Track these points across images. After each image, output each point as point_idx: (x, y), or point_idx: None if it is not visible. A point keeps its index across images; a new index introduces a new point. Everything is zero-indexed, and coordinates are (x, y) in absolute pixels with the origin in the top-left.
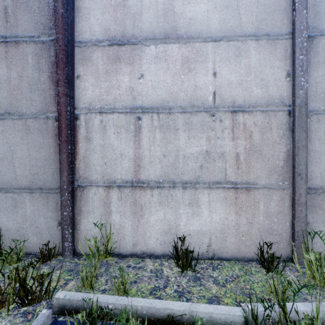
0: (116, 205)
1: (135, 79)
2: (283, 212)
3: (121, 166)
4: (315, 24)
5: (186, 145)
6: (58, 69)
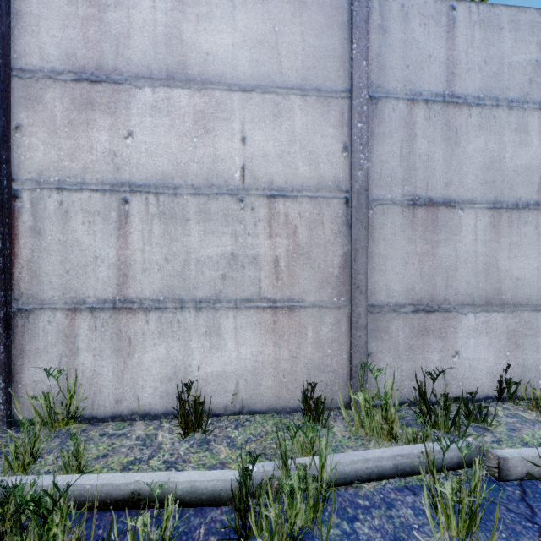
0: (86, 340)
1: (120, 139)
2: (339, 339)
3: (95, 276)
4: (380, 82)
5: (201, 244)
6: None
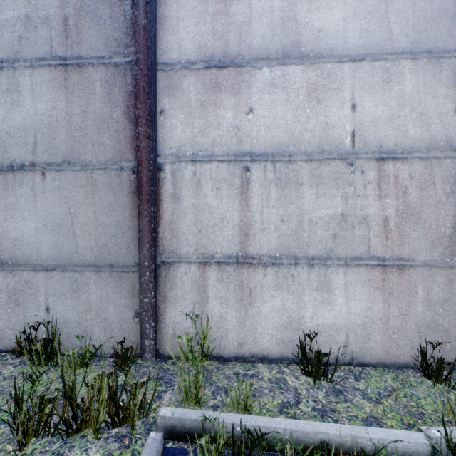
0: (214, 289)
1: (242, 115)
2: (451, 299)
3: (221, 235)
4: None
5: (313, 206)
6: (138, 102)
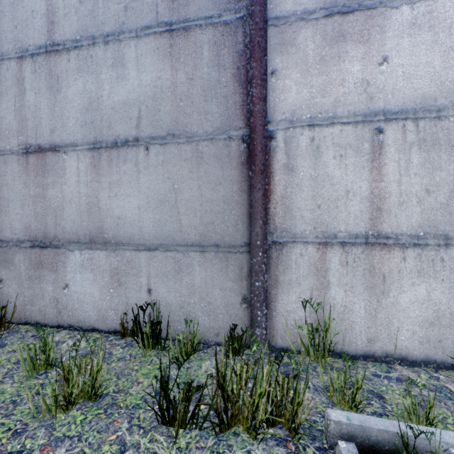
0: (337, 274)
1: (373, 67)
2: None
3: (346, 210)
4: None
5: None
6: (252, 61)
